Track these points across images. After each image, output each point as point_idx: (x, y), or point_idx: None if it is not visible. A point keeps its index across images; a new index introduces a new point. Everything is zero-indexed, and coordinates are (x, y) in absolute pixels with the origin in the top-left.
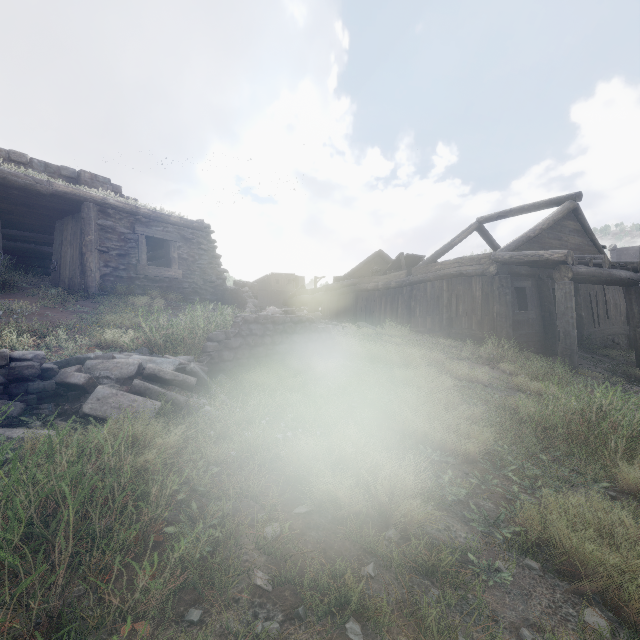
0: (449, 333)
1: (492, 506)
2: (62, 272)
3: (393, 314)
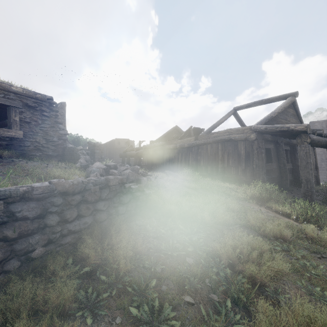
0: (223, 177)
1: None
2: None
3: (186, 164)
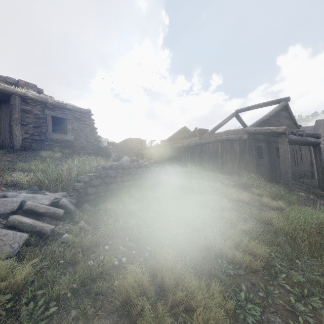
0: (222, 170)
1: (280, 322)
2: None
3: (192, 160)
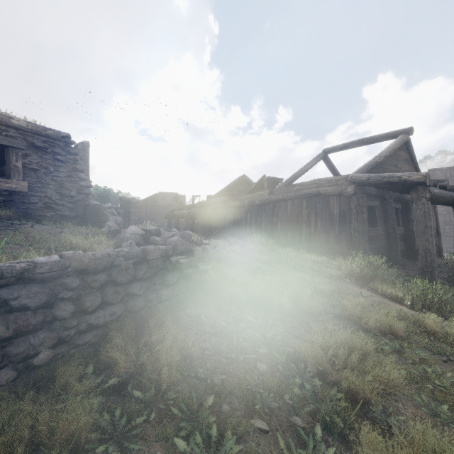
0: (308, 246)
1: None
2: None
3: (257, 227)
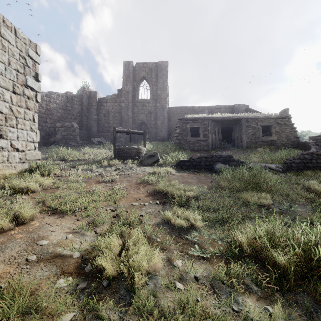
0: None
1: None
2: (235, 142)
3: None
